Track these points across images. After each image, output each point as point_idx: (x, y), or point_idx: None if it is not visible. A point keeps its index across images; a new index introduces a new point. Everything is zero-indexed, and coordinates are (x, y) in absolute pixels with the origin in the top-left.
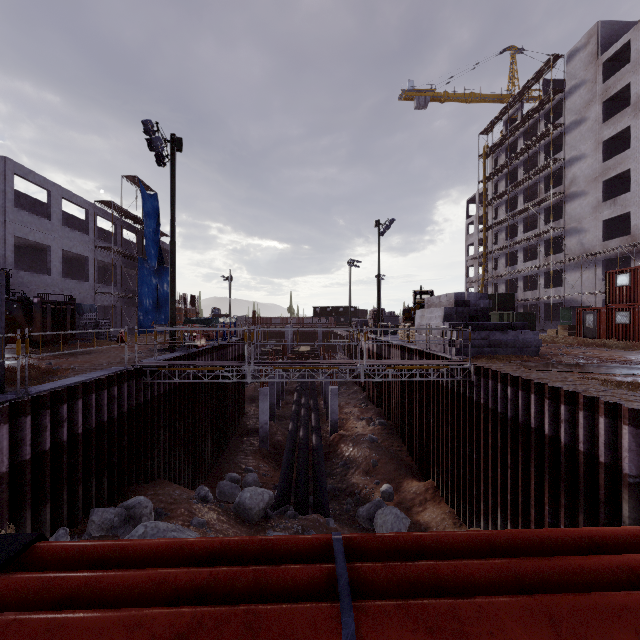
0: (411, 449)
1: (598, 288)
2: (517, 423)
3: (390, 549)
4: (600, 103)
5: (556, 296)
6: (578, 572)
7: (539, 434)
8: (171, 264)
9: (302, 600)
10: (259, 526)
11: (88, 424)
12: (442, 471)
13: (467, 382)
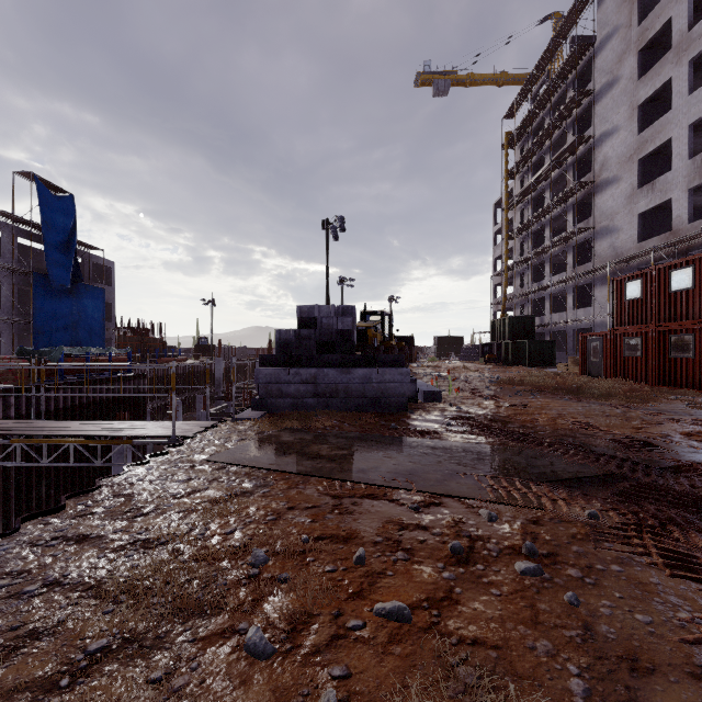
0: None
1: None
2: None
3: None
4: (635, 53)
5: (582, 319)
6: None
7: None
8: None
9: None
10: None
11: None
12: None
13: None
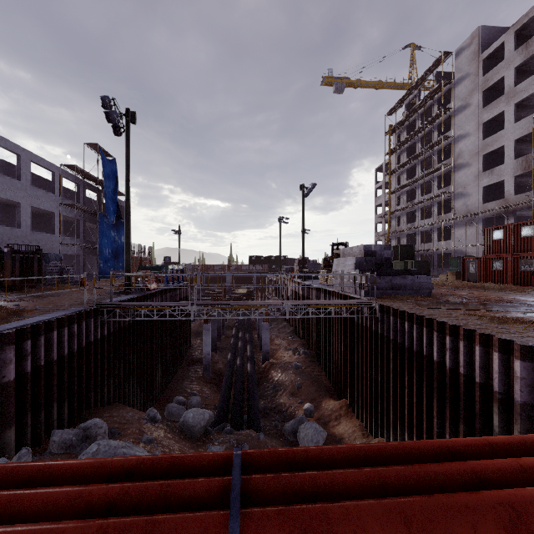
0: (329, 374)
1: (479, 241)
2: (412, 351)
3: (281, 462)
4: (481, 92)
5: (446, 248)
6: (432, 477)
7: (429, 360)
8: (126, 219)
9: (200, 509)
10: (200, 441)
11: (50, 357)
12: (353, 391)
13: (373, 318)
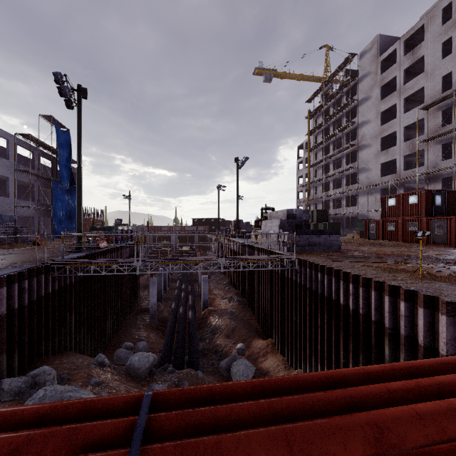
0: (258, 318)
1: (378, 207)
2: (324, 297)
3: (188, 399)
4: (379, 87)
5: (353, 212)
6: (316, 404)
7: (337, 304)
8: (78, 185)
9: (105, 449)
10: (145, 381)
11: (0, 311)
12: (278, 332)
13: (293, 270)
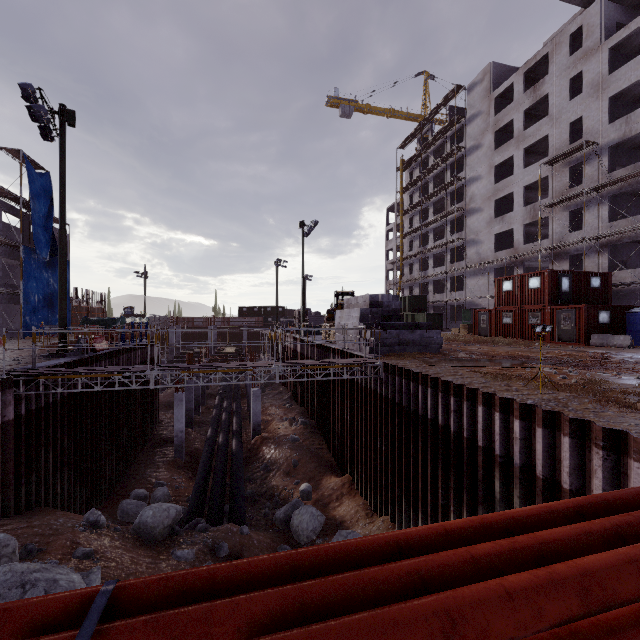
0: (331, 446)
1: (491, 292)
2: (418, 415)
3: (173, 592)
4: (492, 133)
5: (459, 299)
6: (367, 586)
7: (434, 424)
8: (60, 255)
9: None
10: (163, 546)
11: None
12: (357, 465)
13: (378, 379)
